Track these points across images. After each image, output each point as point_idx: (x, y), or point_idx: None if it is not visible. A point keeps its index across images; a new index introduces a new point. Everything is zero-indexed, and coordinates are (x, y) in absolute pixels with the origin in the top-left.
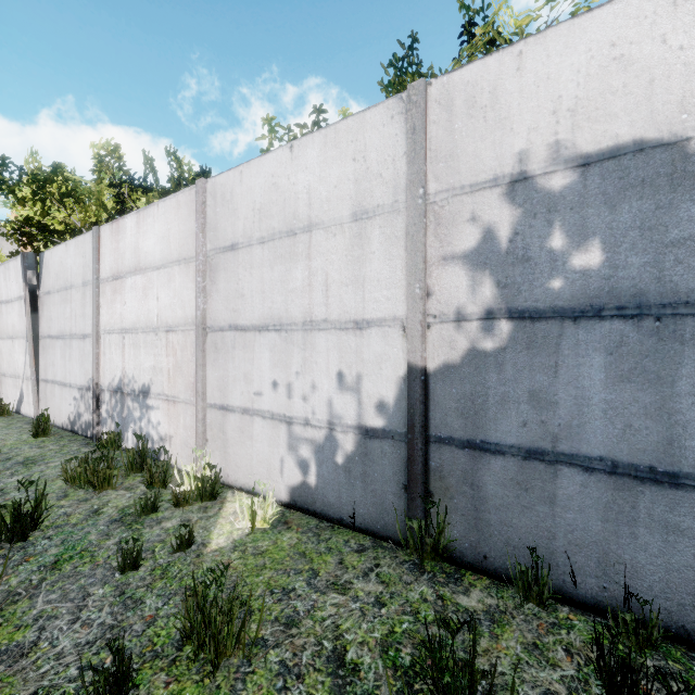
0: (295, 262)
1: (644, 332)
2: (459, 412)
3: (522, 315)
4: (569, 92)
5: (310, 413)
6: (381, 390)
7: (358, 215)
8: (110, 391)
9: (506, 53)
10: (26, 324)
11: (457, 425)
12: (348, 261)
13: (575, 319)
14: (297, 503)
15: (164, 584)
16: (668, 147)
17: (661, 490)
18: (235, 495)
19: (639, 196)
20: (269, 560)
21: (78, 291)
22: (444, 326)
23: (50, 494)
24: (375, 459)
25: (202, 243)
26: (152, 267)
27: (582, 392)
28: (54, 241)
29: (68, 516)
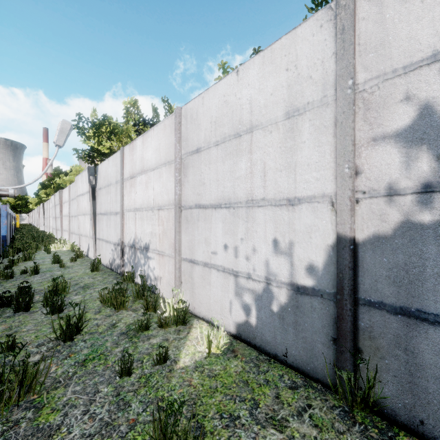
0: (240, 156)
1: None
2: (391, 280)
3: None
4: None
5: (251, 269)
6: (311, 255)
7: (291, 113)
8: (129, 246)
9: None
10: (90, 206)
11: (388, 291)
12: (281, 151)
13: None
14: (241, 336)
15: (145, 392)
16: None
17: None
18: (198, 323)
19: None
20: (220, 384)
21: (114, 187)
22: (374, 200)
23: (92, 309)
24: (305, 312)
25: (178, 150)
26: (150, 169)
27: None
28: (104, 159)
29: (98, 326)
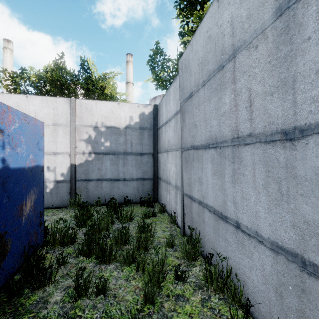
0: None
1: (115, 157)
2: (84, 173)
3: (96, 153)
4: (104, 114)
5: None
6: (62, 170)
7: (55, 124)
8: None
9: (93, 101)
10: None
11: (83, 176)
12: (51, 136)
13: (105, 154)
14: None
15: None
16: (118, 128)
17: (117, 182)
18: None
19: (114, 135)
20: None
21: None
22: (80, 155)
23: None
24: (60, 188)
25: None
26: None
27: (106, 167)
28: None
29: None
